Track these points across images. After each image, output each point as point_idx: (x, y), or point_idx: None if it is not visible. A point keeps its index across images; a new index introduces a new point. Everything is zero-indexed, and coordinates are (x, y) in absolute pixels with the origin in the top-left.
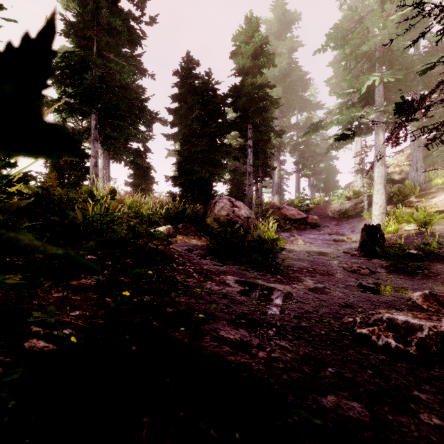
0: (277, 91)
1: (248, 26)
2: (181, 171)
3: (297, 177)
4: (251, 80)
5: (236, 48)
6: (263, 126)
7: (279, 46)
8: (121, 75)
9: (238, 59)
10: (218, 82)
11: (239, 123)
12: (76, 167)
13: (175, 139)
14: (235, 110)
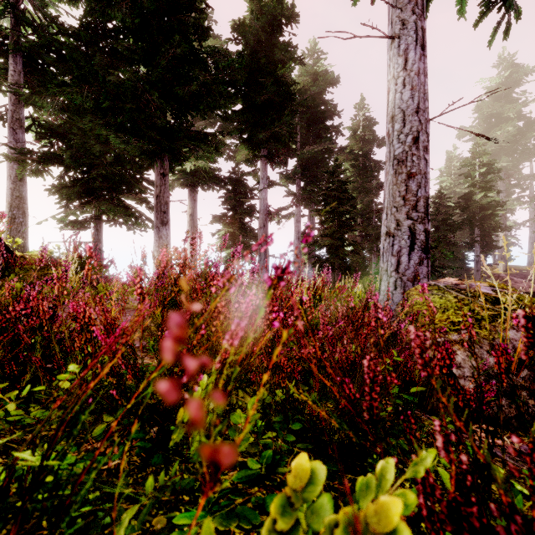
0: (502, 160)
1: (476, 152)
2: None
3: (532, 237)
4: (480, 196)
5: (464, 166)
6: (491, 226)
7: (504, 109)
8: None
9: (467, 181)
10: (449, 197)
11: (467, 224)
12: (359, 266)
13: None
14: (462, 211)
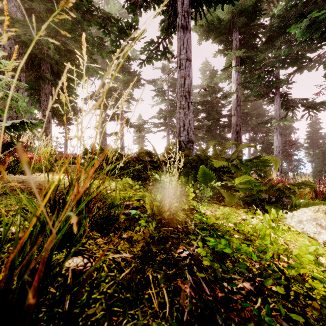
0: None
1: None
2: (315, 168)
3: None
4: None
5: None
6: None
7: None
8: (294, 145)
9: None
10: None
11: None
12: None
13: (307, 148)
14: None
